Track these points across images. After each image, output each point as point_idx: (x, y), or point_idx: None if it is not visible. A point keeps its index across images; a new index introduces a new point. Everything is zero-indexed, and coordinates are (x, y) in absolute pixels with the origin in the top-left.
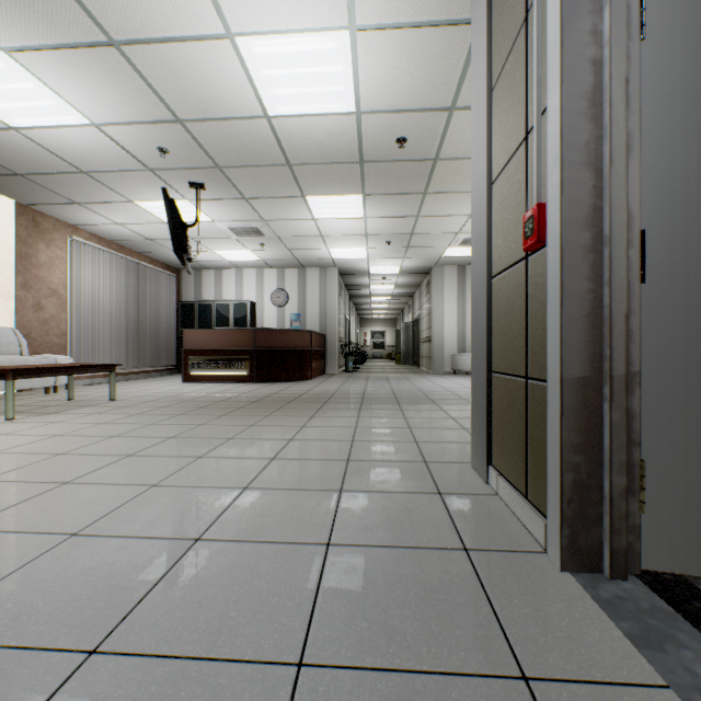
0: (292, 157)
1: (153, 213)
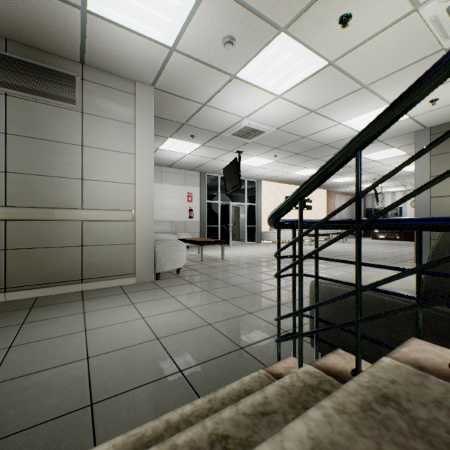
0: None
1: (363, 186)
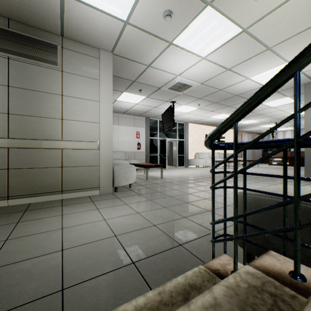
0: (302, 116)
1: (262, 127)
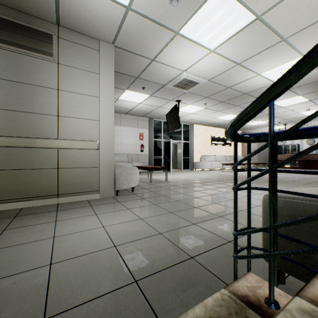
0: None
1: None
